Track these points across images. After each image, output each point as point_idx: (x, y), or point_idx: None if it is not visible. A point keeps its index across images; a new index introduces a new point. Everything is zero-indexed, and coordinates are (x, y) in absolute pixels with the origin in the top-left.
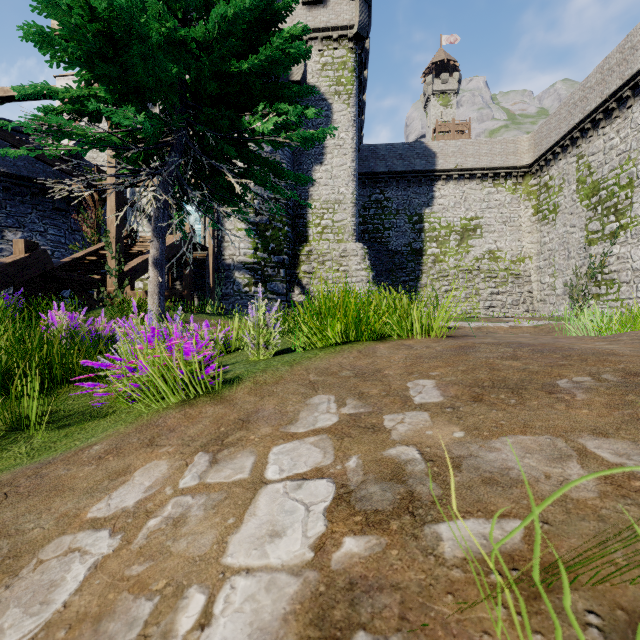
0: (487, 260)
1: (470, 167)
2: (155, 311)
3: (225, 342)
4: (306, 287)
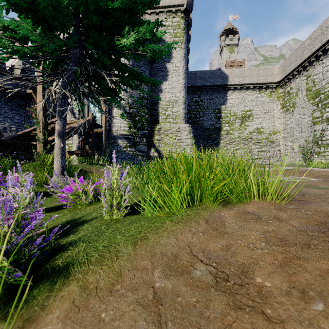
0: (256, 133)
1: (246, 83)
2: (58, 165)
3: (94, 193)
4: (158, 148)
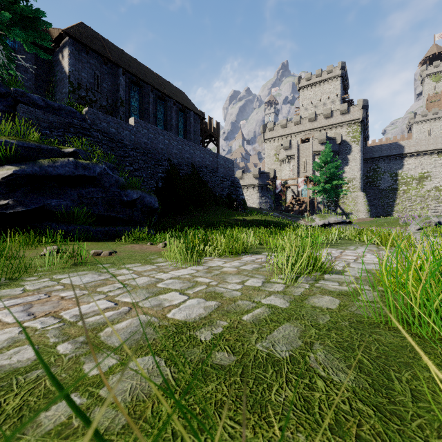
0: (434, 191)
1: (423, 150)
2: None
3: None
4: (341, 208)
